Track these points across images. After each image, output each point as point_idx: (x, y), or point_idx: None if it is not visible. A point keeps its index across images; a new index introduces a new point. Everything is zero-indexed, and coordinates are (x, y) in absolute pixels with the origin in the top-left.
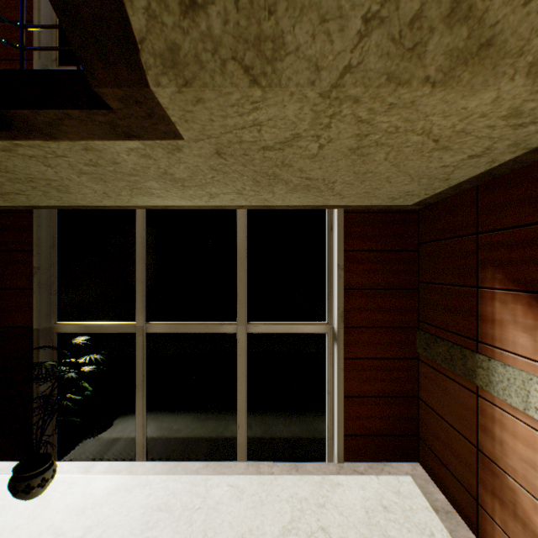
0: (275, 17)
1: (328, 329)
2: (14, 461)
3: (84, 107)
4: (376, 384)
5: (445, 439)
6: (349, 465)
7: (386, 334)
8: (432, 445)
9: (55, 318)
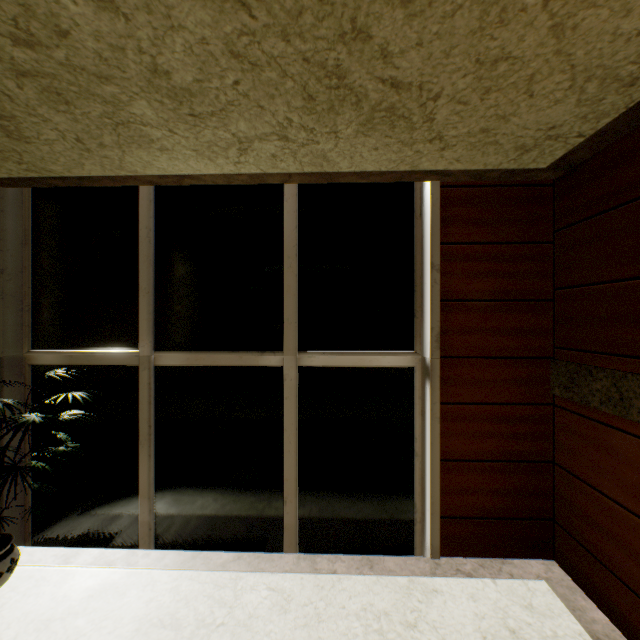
0: None
1: (416, 362)
2: None
3: None
4: (489, 442)
5: (608, 525)
6: (448, 561)
7: (504, 367)
8: (580, 534)
9: (28, 344)
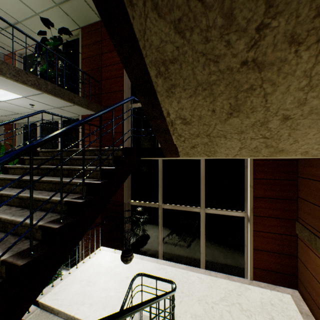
0: (214, 148)
1: (245, 215)
2: (117, 249)
3: (160, 157)
4: (271, 245)
5: (308, 279)
6: (255, 282)
7: (277, 221)
8: (303, 282)
9: (130, 199)
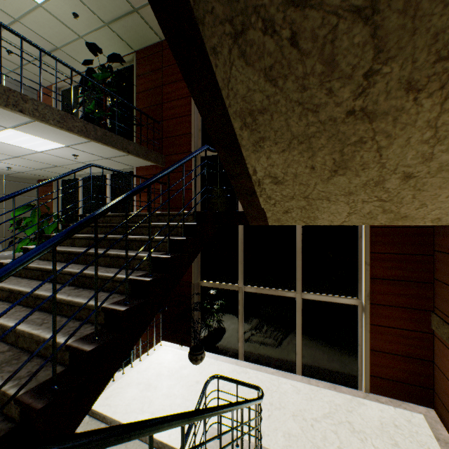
0: (314, 213)
1: (358, 303)
2: (183, 346)
3: (243, 224)
4: (395, 346)
5: (448, 394)
6: (373, 395)
7: (404, 312)
8: (441, 397)
9: (200, 278)
